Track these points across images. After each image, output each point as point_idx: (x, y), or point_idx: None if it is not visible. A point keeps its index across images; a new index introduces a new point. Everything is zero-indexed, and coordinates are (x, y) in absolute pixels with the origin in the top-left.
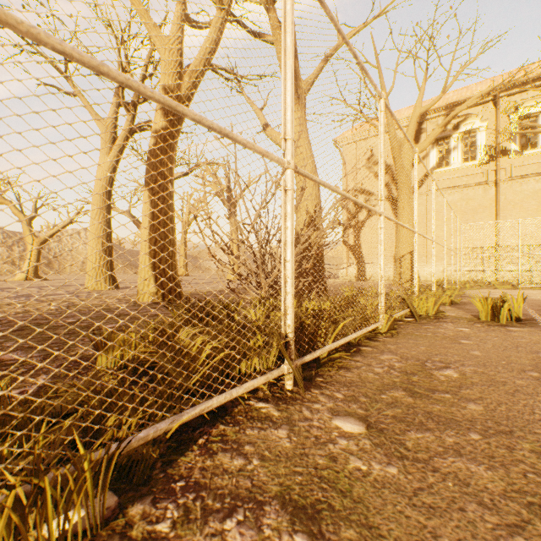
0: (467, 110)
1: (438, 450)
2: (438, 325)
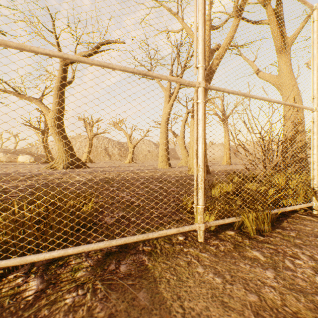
0: None
1: None
2: None
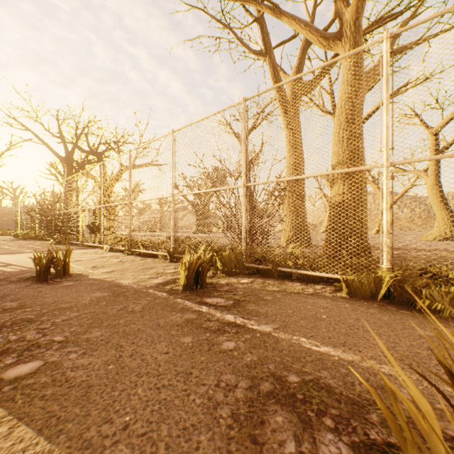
0: None
1: (95, 257)
2: None
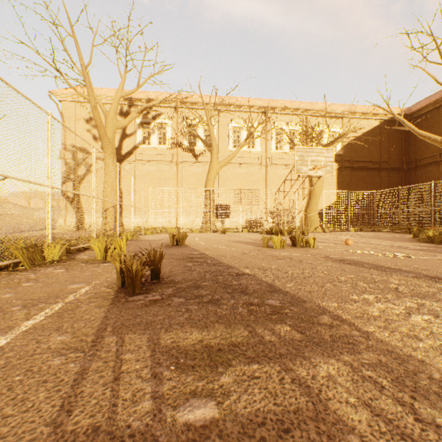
0: (161, 108)
1: None
2: (44, 269)
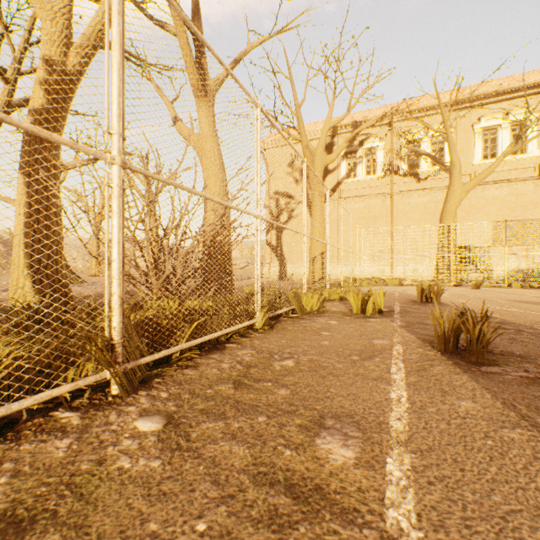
0: (369, 130)
1: (218, 436)
2: (315, 319)
